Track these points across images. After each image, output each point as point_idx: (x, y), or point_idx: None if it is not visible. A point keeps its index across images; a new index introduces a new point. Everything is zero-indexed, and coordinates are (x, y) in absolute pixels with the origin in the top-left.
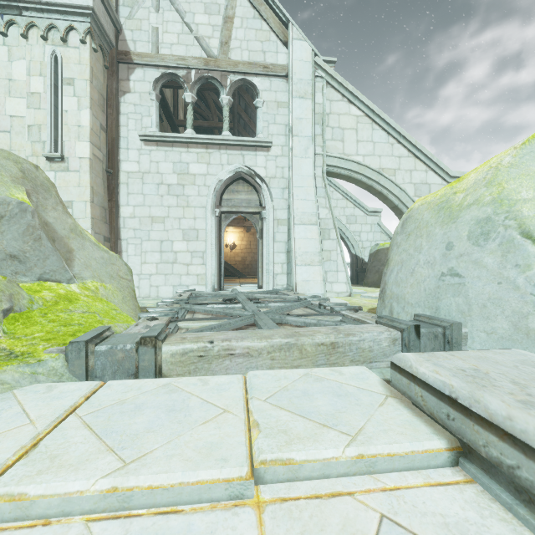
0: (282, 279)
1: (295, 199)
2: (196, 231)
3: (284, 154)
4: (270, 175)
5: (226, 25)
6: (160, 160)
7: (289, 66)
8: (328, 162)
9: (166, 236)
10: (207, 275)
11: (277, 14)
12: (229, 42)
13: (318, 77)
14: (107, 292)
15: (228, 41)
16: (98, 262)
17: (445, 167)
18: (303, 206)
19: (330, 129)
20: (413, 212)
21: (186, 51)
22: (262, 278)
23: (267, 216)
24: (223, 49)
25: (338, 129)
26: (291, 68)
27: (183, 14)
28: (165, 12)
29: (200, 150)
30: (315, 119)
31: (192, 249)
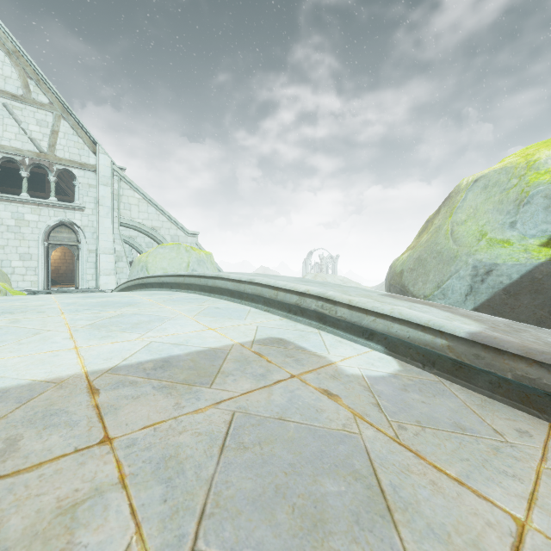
0: (93, 283)
1: (101, 240)
2: (30, 255)
3: (94, 214)
4: (84, 225)
5: (53, 135)
6: (1, 209)
7: (97, 167)
8: (122, 221)
9: (6, 257)
10: (39, 281)
11: (89, 136)
12: (55, 145)
13: (115, 175)
14: (8, 287)
15: (55, 145)
16: (0, 275)
17: (186, 229)
18: (106, 244)
19: (123, 203)
20: (135, 260)
21: (23, 145)
22: (79, 283)
23: (83, 247)
24: (51, 149)
25: (128, 204)
26: (98, 168)
27: (20, 122)
28: (5, 118)
29: (33, 207)
30: (114, 197)
31: (27, 266)
